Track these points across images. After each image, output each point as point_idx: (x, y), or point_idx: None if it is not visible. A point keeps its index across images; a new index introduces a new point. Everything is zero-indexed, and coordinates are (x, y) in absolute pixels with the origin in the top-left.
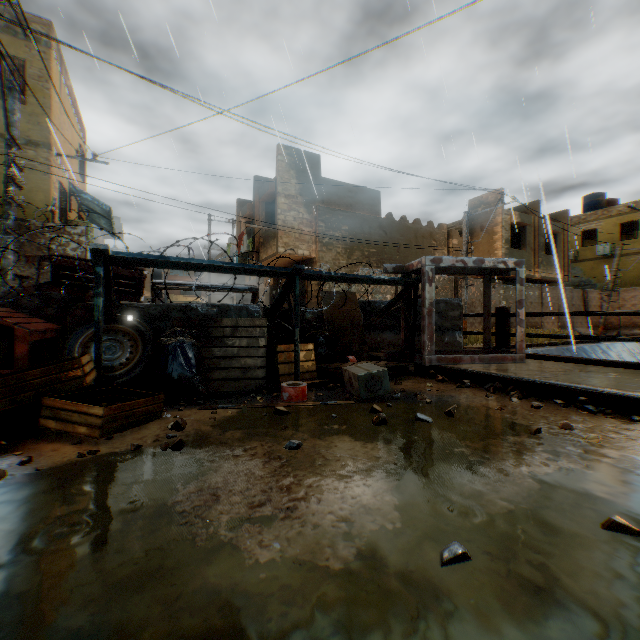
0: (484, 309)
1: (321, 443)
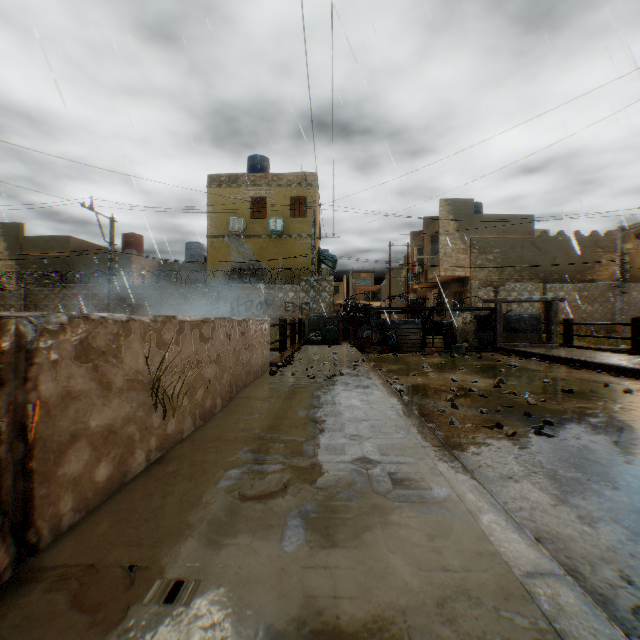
0: (546, 320)
1: (431, 358)
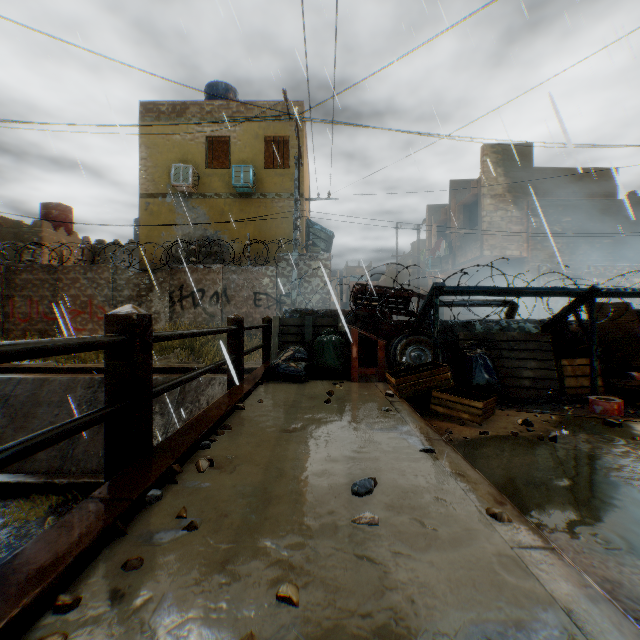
0: None
1: None
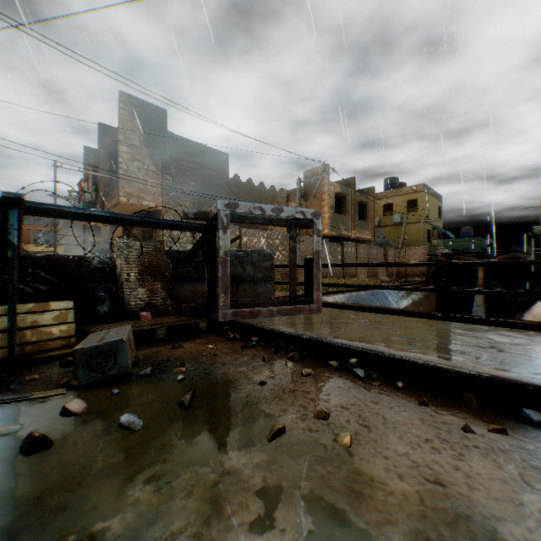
0: (291, 260)
1: None
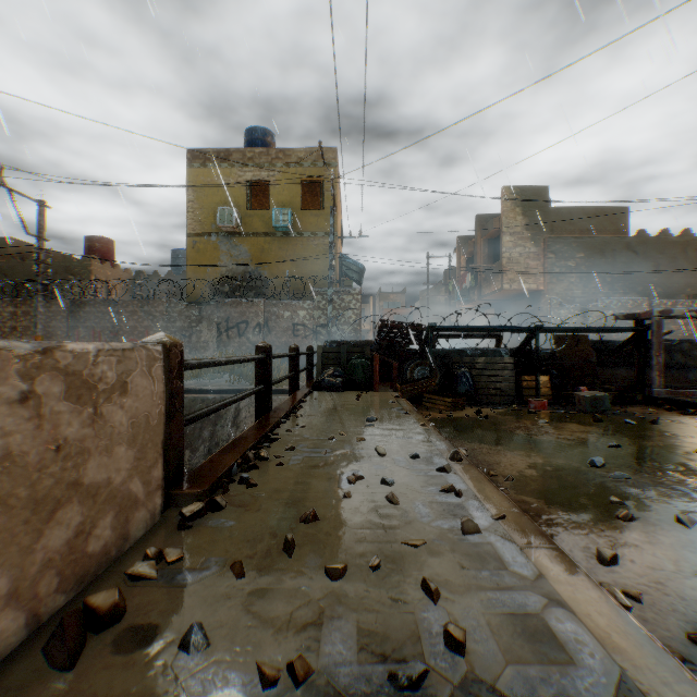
0: None
1: (558, 424)
